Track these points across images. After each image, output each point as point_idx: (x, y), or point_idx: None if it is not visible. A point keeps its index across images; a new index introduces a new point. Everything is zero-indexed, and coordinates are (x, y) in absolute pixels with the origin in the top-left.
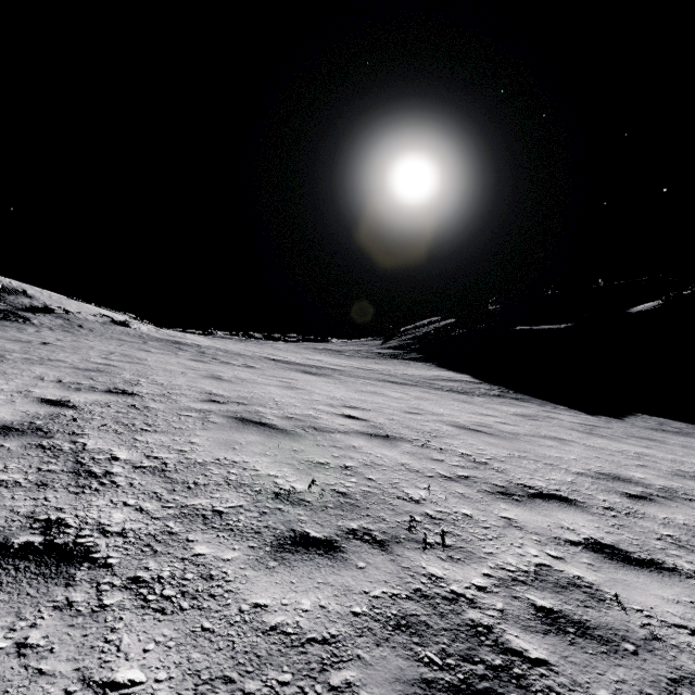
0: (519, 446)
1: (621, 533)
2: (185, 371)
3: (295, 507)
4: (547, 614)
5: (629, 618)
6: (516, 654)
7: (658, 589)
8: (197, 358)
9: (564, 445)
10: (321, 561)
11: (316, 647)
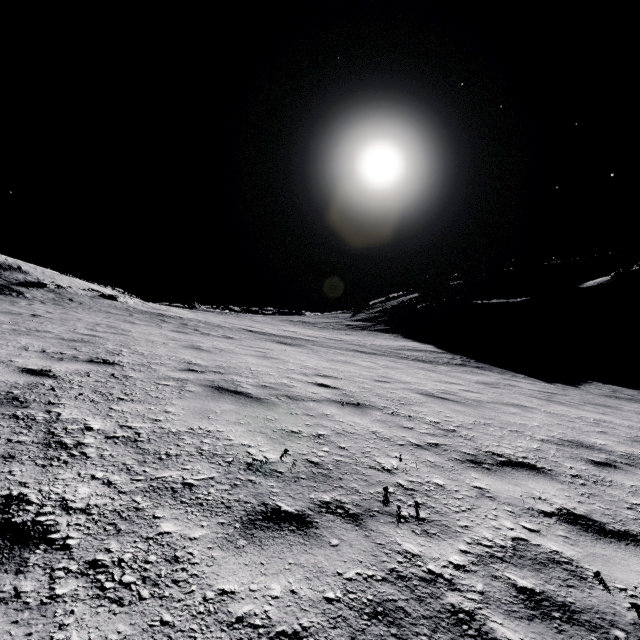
0: (484, 414)
1: (592, 503)
2: (166, 342)
3: (267, 479)
4: (530, 596)
5: (614, 599)
6: None
7: (638, 564)
8: (178, 330)
9: (526, 412)
10: (293, 539)
11: None
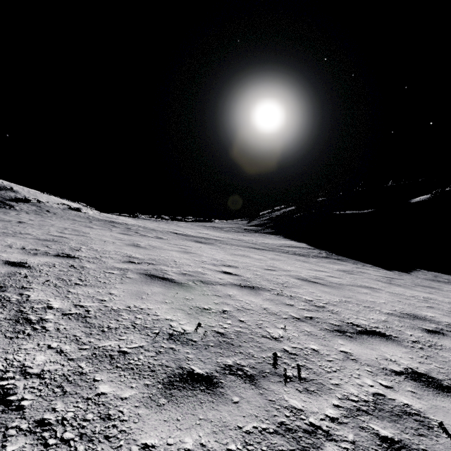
0: (344, 293)
1: (430, 363)
2: (114, 241)
3: (184, 346)
4: (391, 444)
5: None
6: None
7: None
8: (124, 232)
9: (374, 292)
10: (203, 397)
11: None
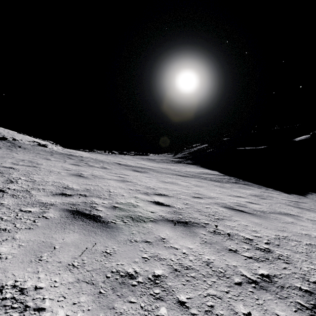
0: (275, 225)
1: None
2: (60, 171)
3: None
4: None
5: None
6: None
7: None
8: (75, 163)
9: (298, 221)
10: None
11: None
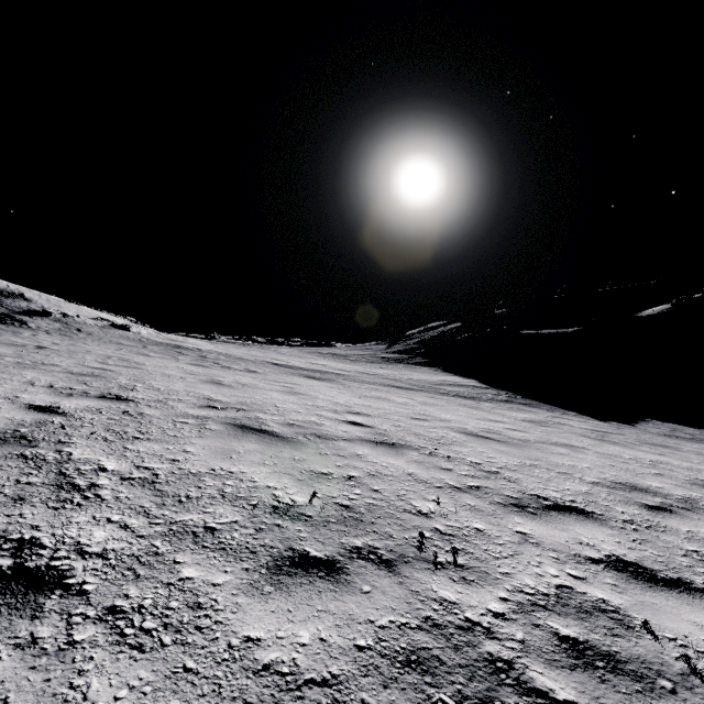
0: (530, 454)
1: (644, 549)
2: (184, 376)
3: (295, 523)
4: (573, 645)
5: (662, 649)
6: (541, 695)
7: (690, 613)
8: (197, 363)
9: (576, 453)
10: (322, 585)
11: (315, 691)
